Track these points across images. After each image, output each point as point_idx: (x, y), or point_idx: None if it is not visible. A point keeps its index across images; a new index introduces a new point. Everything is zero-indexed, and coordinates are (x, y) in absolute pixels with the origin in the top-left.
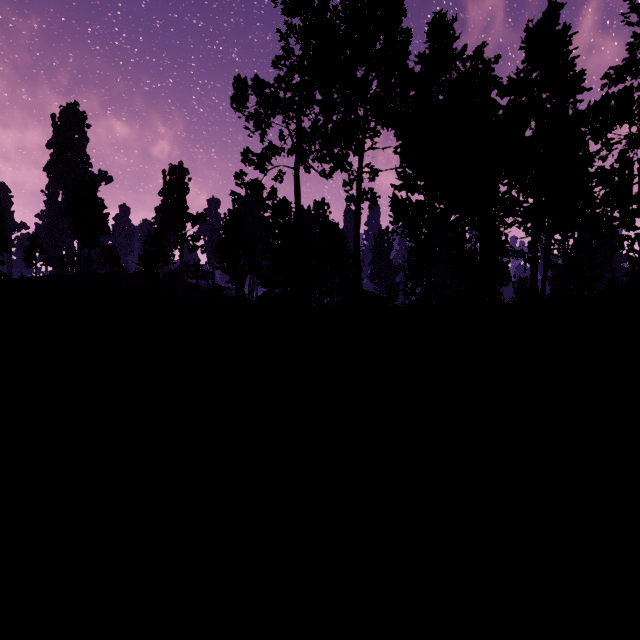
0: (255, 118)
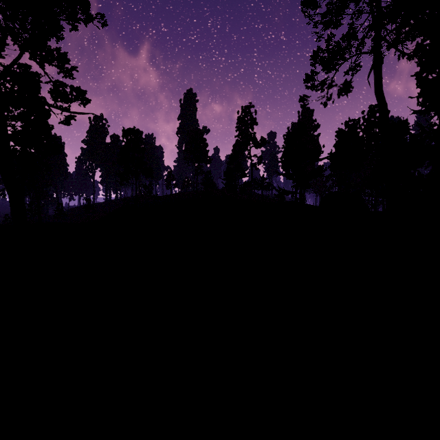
0: (326, 15)
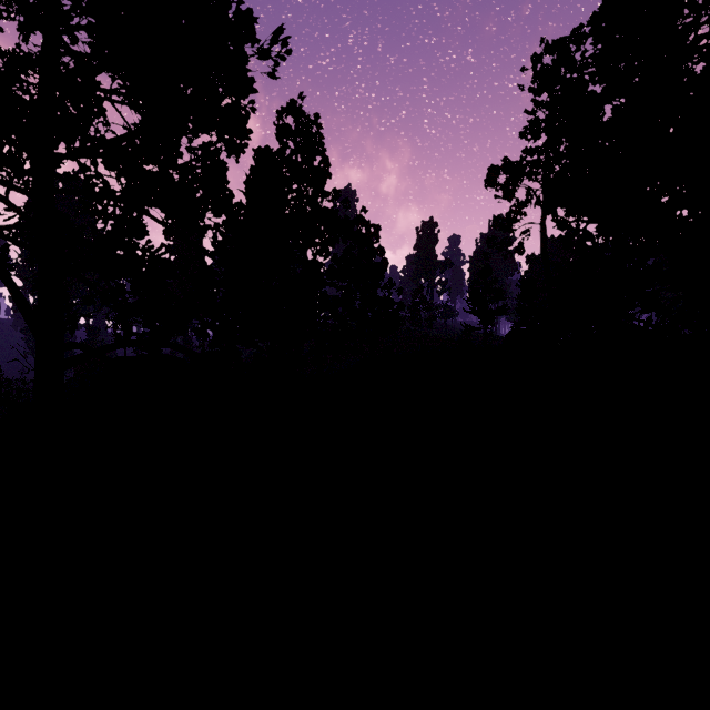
0: (504, 189)
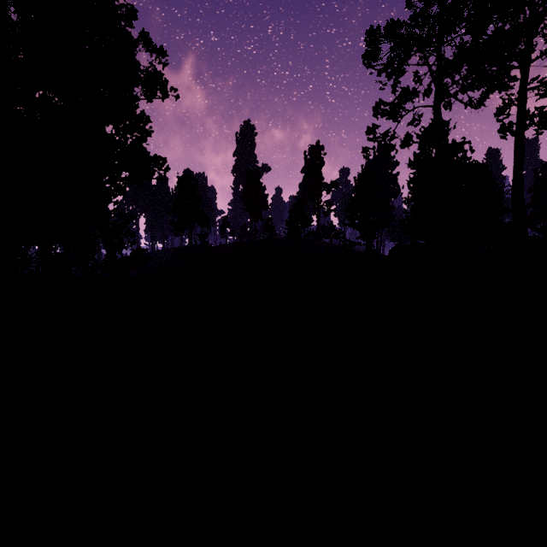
0: (387, 67)
